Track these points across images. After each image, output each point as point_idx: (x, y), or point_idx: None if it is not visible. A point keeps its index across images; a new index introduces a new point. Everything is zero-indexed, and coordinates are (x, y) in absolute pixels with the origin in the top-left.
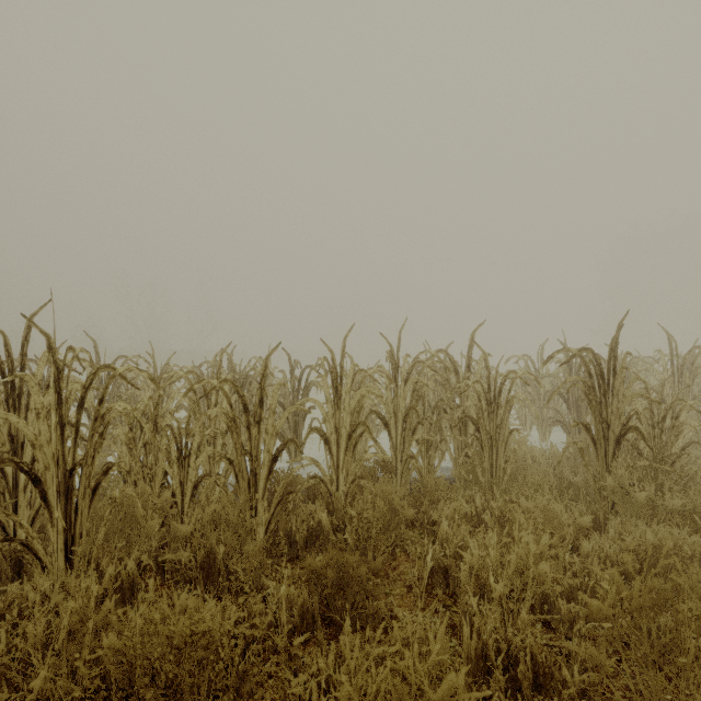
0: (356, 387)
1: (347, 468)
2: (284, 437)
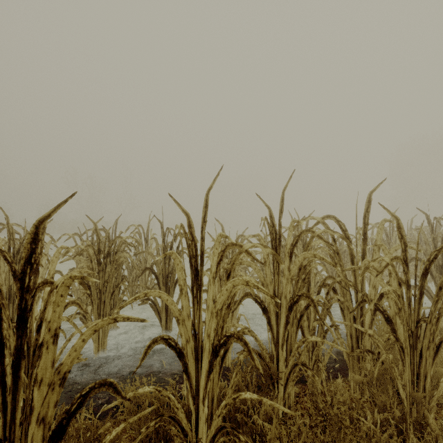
0: (226, 254)
1: (213, 390)
2: (155, 304)
